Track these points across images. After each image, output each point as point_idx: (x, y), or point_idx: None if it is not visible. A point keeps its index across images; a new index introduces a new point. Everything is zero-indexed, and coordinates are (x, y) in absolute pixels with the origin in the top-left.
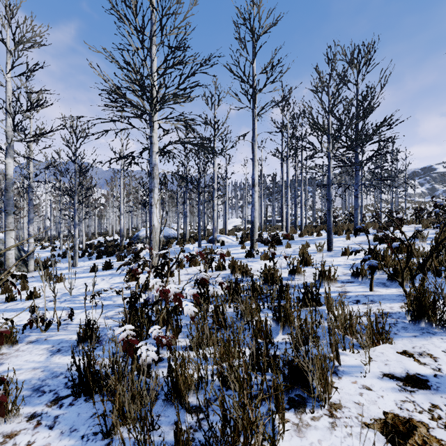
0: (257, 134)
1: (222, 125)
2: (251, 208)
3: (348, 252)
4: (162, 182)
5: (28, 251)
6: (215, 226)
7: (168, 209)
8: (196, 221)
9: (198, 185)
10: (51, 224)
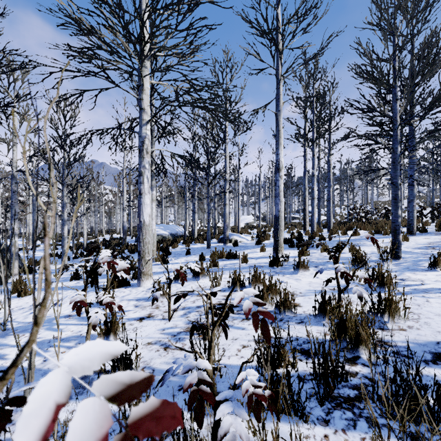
0: (283, 101)
1: (235, 104)
2: (275, 198)
3: (440, 264)
4: (158, 166)
5: (12, 251)
6: (227, 223)
7: (178, 206)
8: (206, 218)
9: (206, 175)
10: (57, 221)
